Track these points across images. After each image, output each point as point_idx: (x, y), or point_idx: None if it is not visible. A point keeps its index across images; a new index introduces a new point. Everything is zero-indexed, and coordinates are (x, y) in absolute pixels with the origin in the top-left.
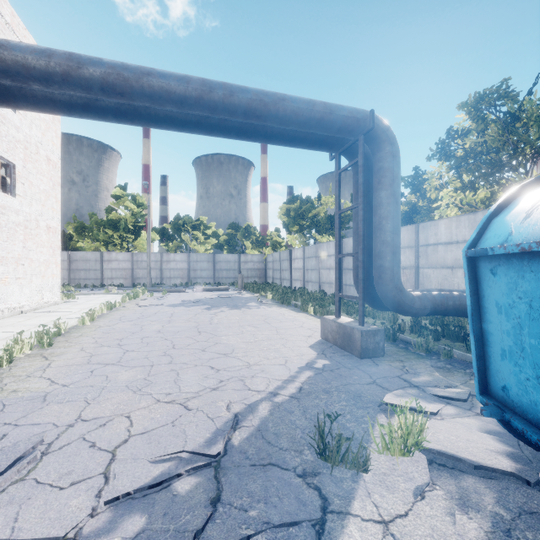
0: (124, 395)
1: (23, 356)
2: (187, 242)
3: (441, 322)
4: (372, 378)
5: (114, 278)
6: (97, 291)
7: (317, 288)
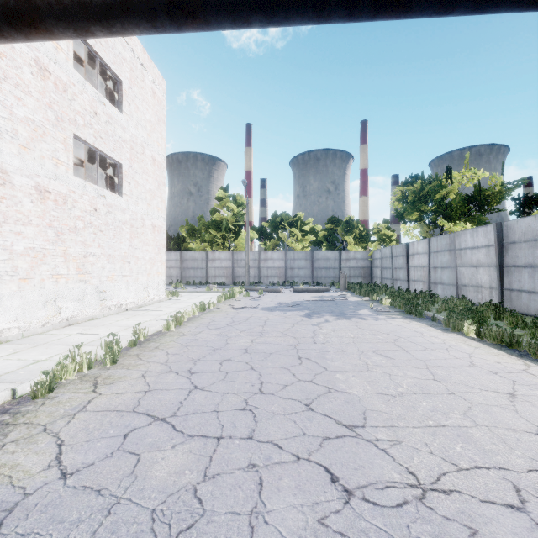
0: None
1: (76, 378)
2: (284, 240)
3: None
4: None
5: (217, 277)
6: (201, 289)
7: (452, 292)
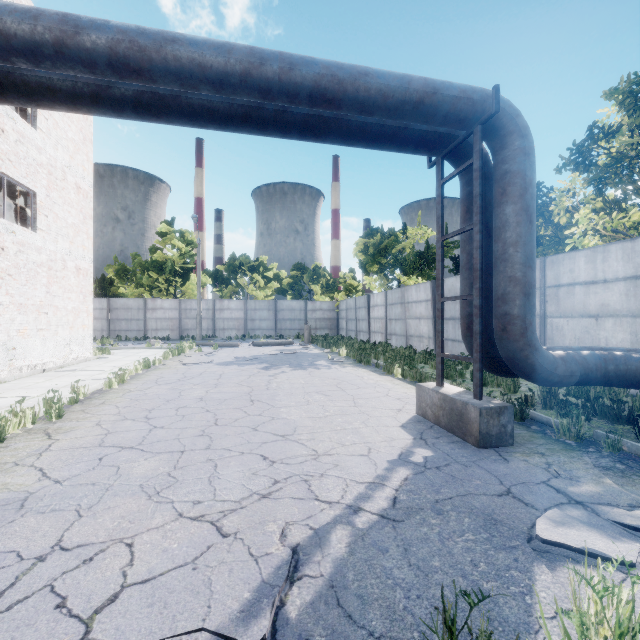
0: (133, 502)
1: (21, 432)
2: (244, 287)
3: (586, 393)
4: (504, 484)
5: (159, 330)
6: (138, 345)
7: (403, 342)
